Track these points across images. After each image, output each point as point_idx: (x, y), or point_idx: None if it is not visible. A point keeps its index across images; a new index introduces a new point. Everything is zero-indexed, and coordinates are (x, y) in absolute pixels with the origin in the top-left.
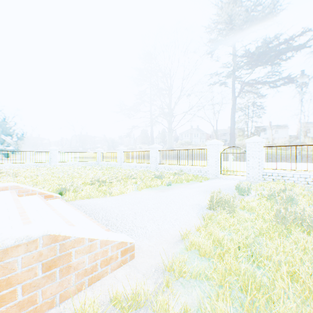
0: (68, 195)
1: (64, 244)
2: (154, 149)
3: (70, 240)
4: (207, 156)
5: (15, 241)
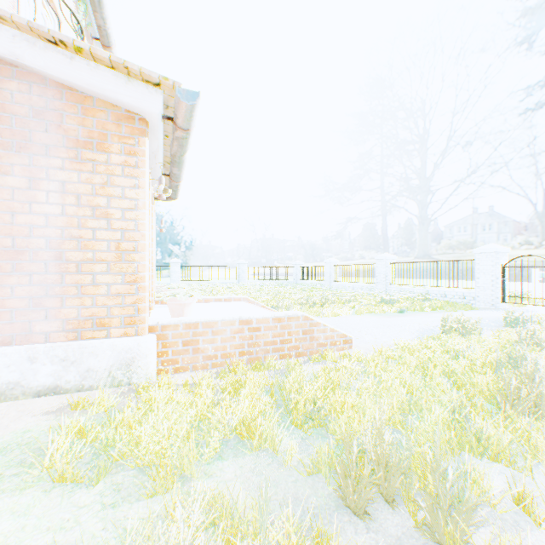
0: None
1: (311, 323)
2: (382, 262)
3: (314, 322)
4: (475, 272)
5: (292, 314)
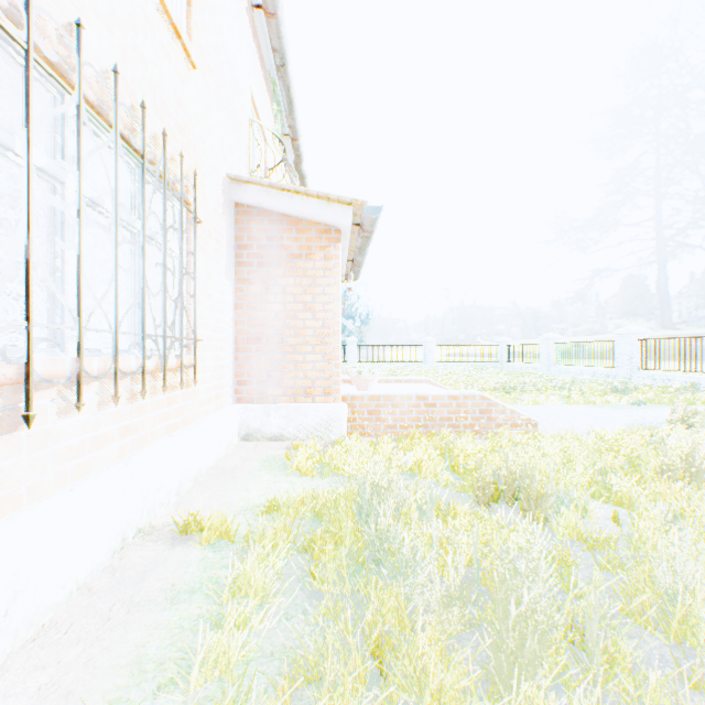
0: None
1: (488, 403)
2: (624, 338)
3: (491, 402)
4: None
5: (468, 393)
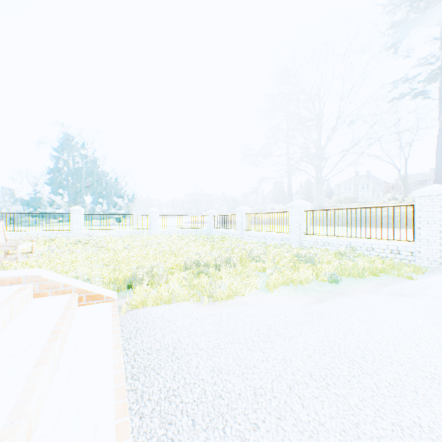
0: (138, 292)
1: None
2: (296, 209)
3: None
4: (416, 221)
5: None
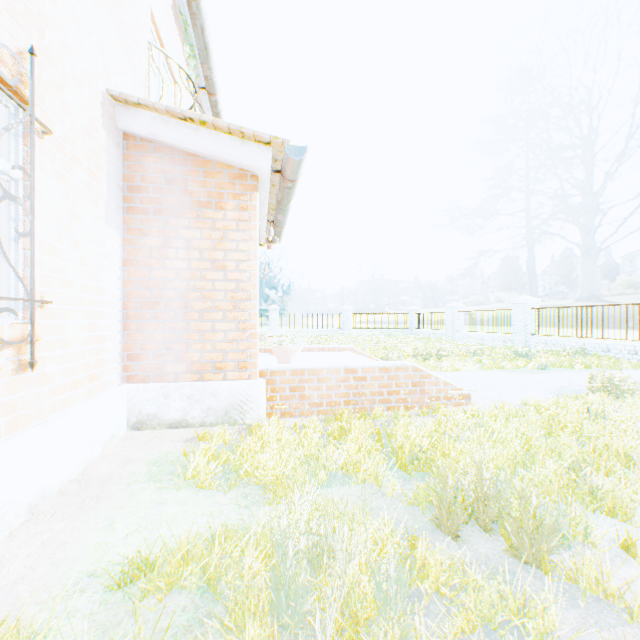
0: None
1: (421, 374)
2: (520, 307)
3: (424, 373)
4: None
5: (400, 365)
